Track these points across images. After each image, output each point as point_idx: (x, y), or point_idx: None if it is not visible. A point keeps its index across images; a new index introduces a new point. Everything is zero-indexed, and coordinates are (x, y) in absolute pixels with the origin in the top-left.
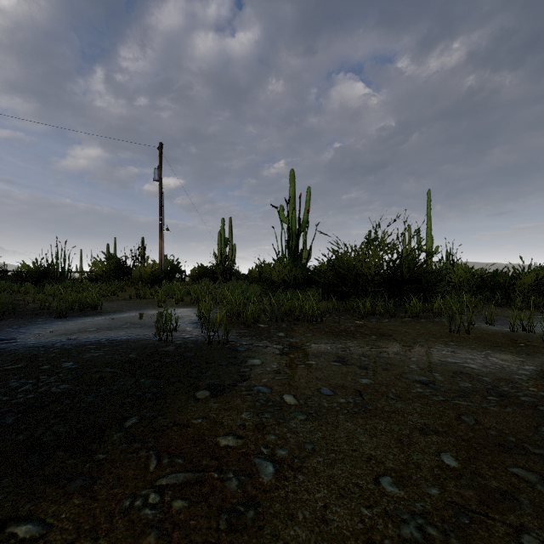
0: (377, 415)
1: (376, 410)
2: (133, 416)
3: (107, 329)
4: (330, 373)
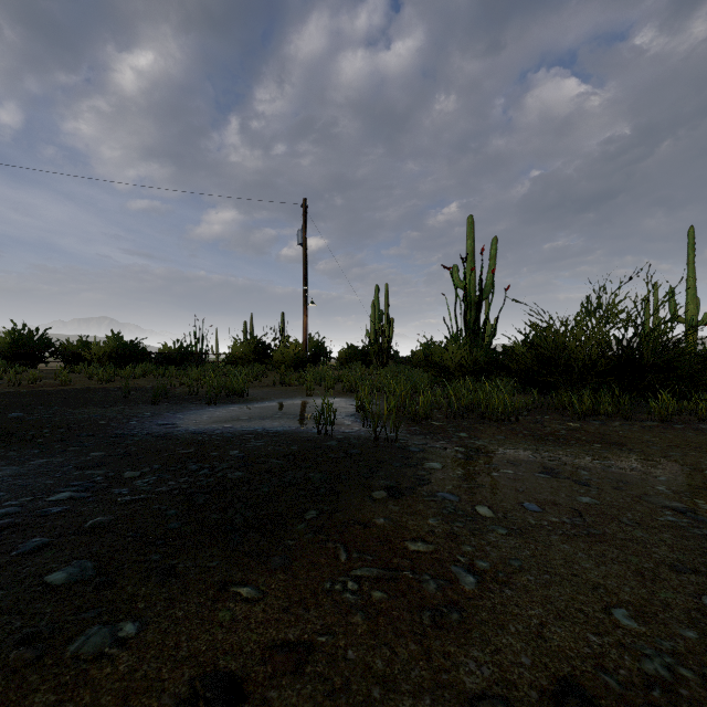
0: (606, 541)
1: (603, 536)
2: (310, 509)
3: (259, 418)
4: (534, 486)
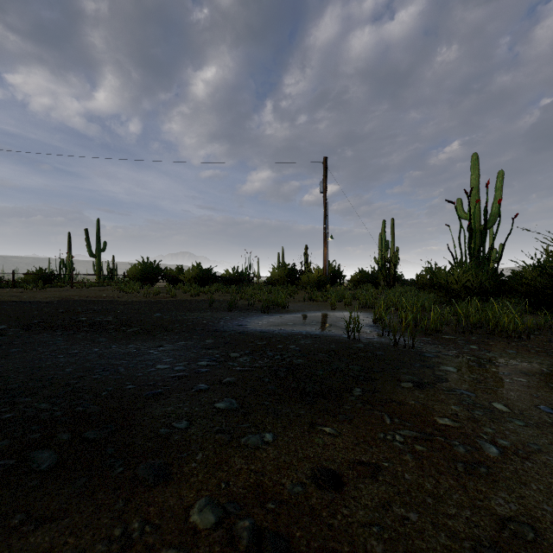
0: None
1: None
2: (355, 388)
3: (301, 324)
4: (550, 394)
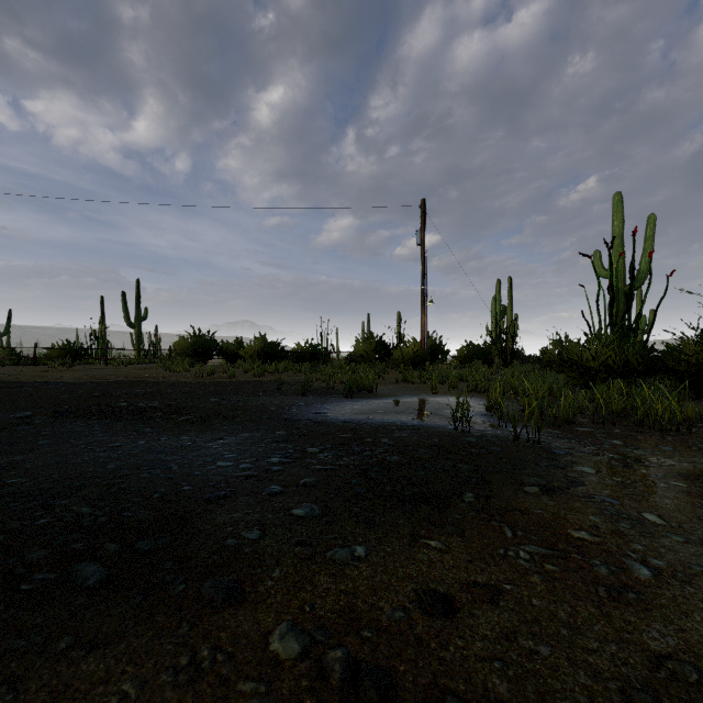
0: None
1: None
2: (466, 493)
3: (394, 412)
4: None
